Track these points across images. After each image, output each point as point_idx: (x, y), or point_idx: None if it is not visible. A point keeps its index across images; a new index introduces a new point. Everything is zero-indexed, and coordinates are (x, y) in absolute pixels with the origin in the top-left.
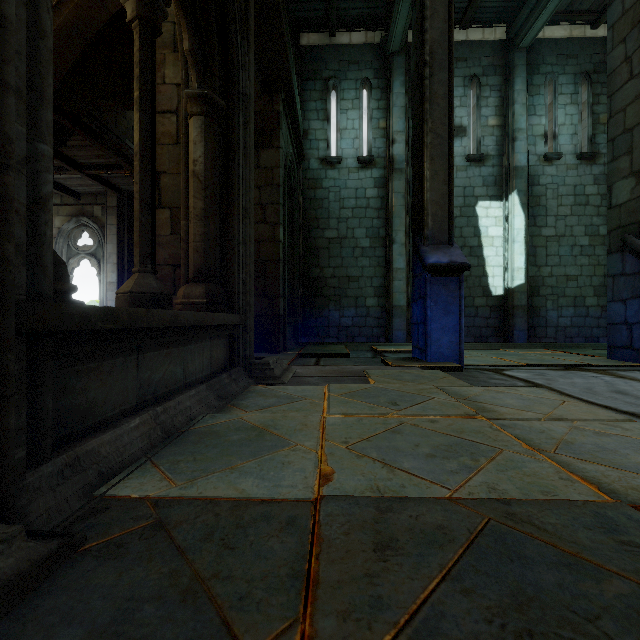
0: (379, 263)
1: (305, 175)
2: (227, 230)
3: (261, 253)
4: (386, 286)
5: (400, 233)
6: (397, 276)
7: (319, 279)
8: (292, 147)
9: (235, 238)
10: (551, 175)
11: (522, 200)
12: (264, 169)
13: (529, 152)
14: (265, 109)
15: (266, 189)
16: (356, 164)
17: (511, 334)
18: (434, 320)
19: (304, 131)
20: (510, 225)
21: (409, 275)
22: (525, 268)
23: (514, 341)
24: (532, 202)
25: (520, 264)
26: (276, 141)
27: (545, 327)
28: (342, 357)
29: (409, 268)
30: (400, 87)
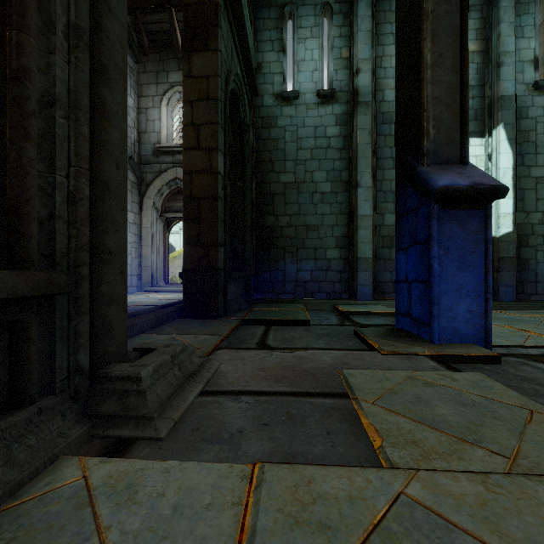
0: (341, 210)
1: (258, 113)
2: (6, 57)
3: (193, 188)
4: (349, 236)
5: (366, 175)
6: (362, 224)
7: (274, 228)
8: (241, 72)
9: (26, 77)
10: (542, 106)
11: (509, 135)
12: (197, 79)
13: (516, 80)
14: (199, 0)
15: (200, 105)
16: (315, 99)
17: (496, 290)
18: (444, 277)
19: (257, 64)
20: (494, 164)
21: (375, 223)
22: (513, 214)
23: (500, 299)
24: (519, 138)
25: (507, 209)
26: (213, 42)
27: (535, 282)
28: (299, 324)
29: (376, 215)
30: (366, 9)
